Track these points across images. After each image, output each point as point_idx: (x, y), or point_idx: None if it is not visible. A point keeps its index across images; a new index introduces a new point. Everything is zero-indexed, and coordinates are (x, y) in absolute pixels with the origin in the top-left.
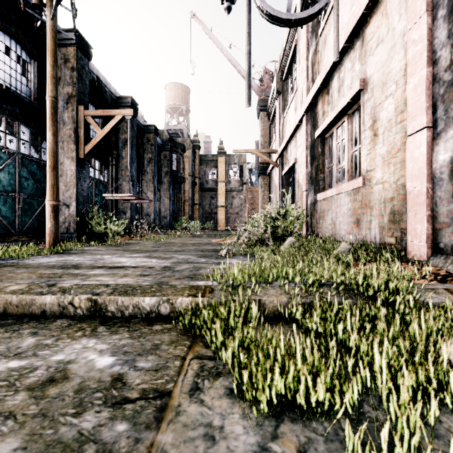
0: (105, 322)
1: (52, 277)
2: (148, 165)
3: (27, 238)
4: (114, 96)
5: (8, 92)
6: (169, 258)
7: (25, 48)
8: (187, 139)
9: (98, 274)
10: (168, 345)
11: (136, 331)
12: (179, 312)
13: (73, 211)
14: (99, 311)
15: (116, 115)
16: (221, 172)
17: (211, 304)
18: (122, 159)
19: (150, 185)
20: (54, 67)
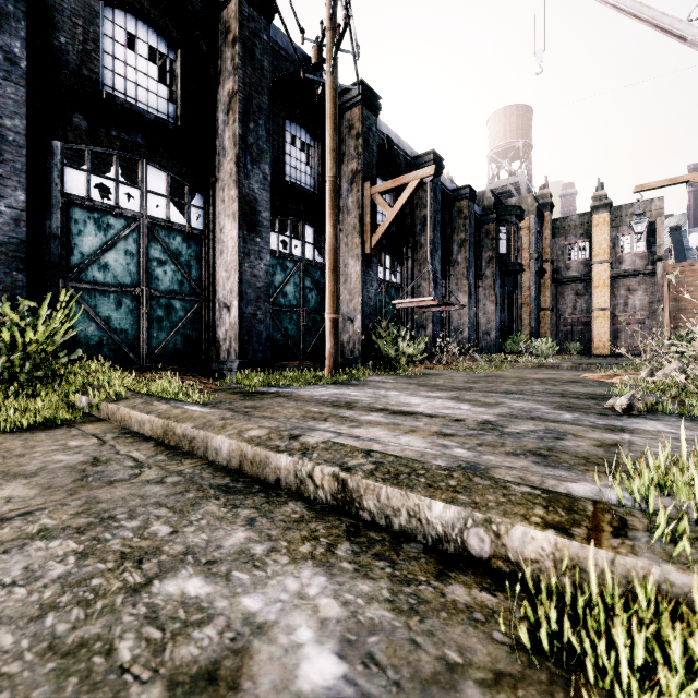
0: (354, 532)
1: (315, 419)
2: (460, 252)
3: (312, 363)
4: (409, 158)
5: (293, 188)
6: (493, 405)
7: (309, 130)
8: (528, 197)
9: (373, 421)
10: (484, 691)
11: (407, 586)
12: (516, 563)
13: (358, 327)
14: (349, 502)
15: (410, 182)
16: (600, 243)
17: (623, 576)
18: (420, 248)
19: (462, 283)
20: (333, 137)
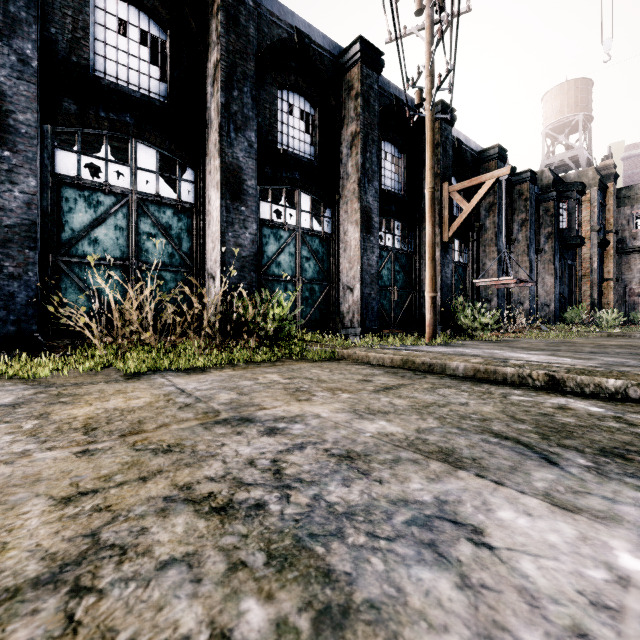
0: (567, 393)
1: None
2: (520, 231)
3: (398, 330)
4: (475, 153)
5: (388, 194)
6: (589, 359)
7: (398, 146)
8: (588, 170)
9: None
10: None
11: (608, 402)
12: None
13: (438, 301)
14: (556, 385)
15: (486, 181)
16: None
17: None
18: (484, 231)
19: (522, 259)
20: (432, 158)
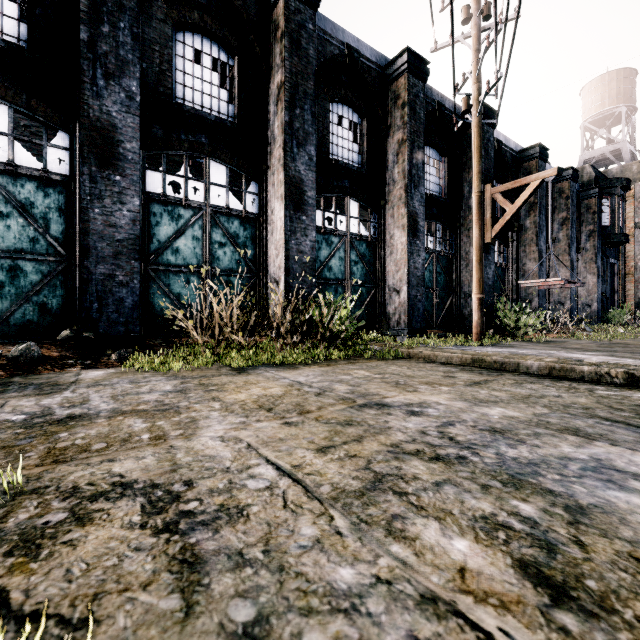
0: None
1: None
2: (561, 230)
3: (439, 331)
4: (514, 153)
5: (430, 198)
6: None
7: (439, 150)
8: (632, 164)
9: None
10: None
11: None
12: None
13: None
14: (636, 382)
15: (531, 182)
16: None
17: None
18: (524, 231)
19: (563, 259)
20: (479, 162)
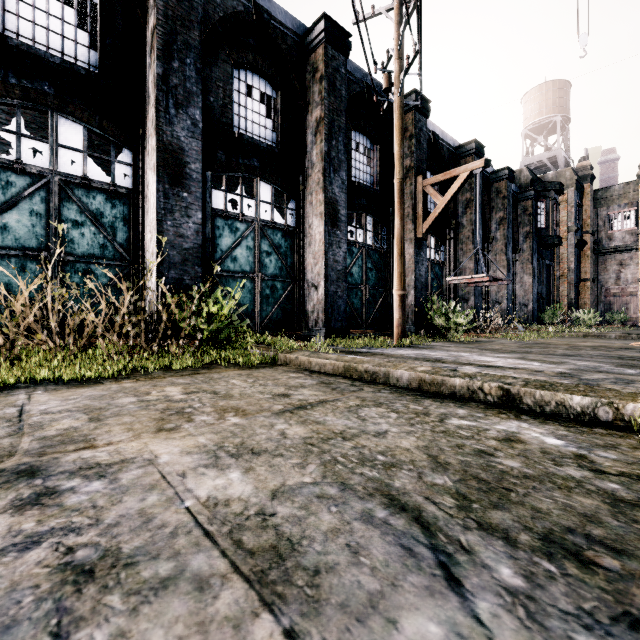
0: (523, 413)
1: None
2: (498, 230)
3: (371, 331)
4: (452, 148)
5: (358, 187)
6: (559, 363)
7: (370, 137)
8: (566, 171)
9: None
10: (630, 449)
11: (572, 428)
12: (629, 421)
13: (411, 300)
14: (512, 401)
15: (460, 174)
16: None
17: None
18: (461, 229)
19: (500, 258)
20: (401, 146)
